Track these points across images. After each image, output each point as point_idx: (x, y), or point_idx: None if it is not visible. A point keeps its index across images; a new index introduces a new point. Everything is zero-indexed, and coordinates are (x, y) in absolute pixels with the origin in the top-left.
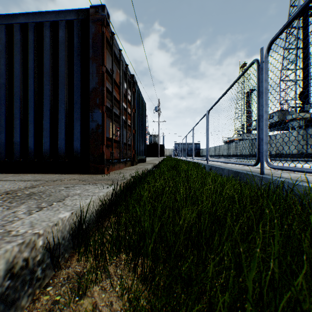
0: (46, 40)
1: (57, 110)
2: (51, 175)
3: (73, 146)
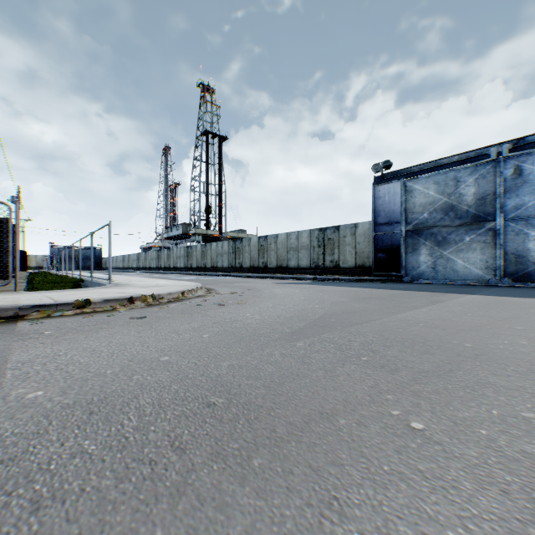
0: None
1: None
2: None
3: None
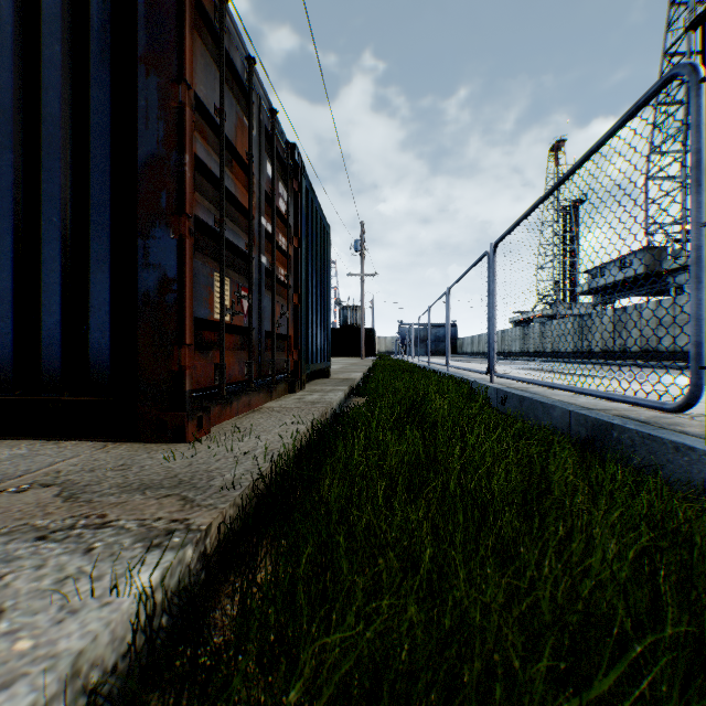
0: (2, 5)
1: (39, 232)
2: (8, 446)
3: (89, 348)
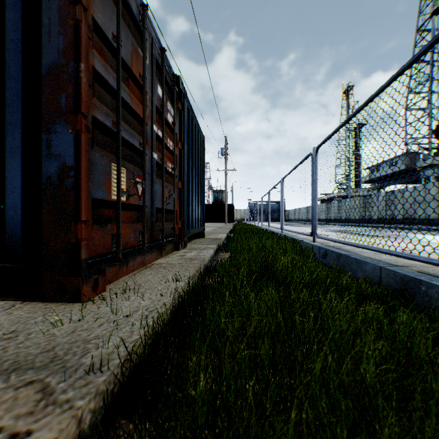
0: None
1: None
2: None
3: (6, 223)
